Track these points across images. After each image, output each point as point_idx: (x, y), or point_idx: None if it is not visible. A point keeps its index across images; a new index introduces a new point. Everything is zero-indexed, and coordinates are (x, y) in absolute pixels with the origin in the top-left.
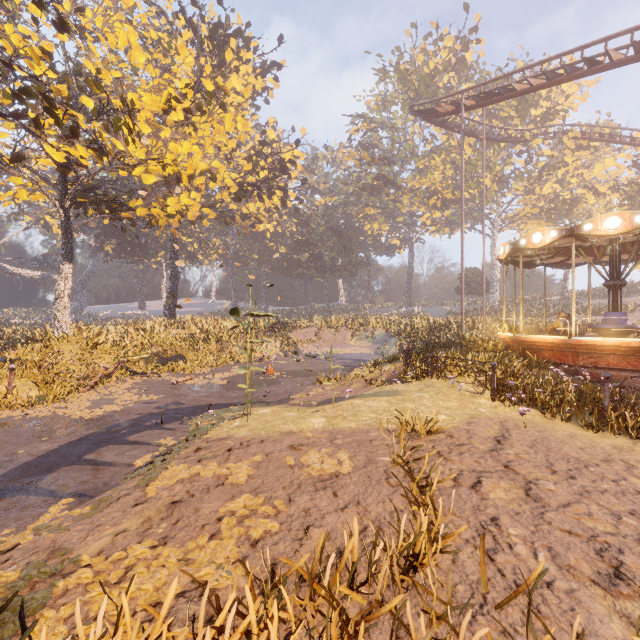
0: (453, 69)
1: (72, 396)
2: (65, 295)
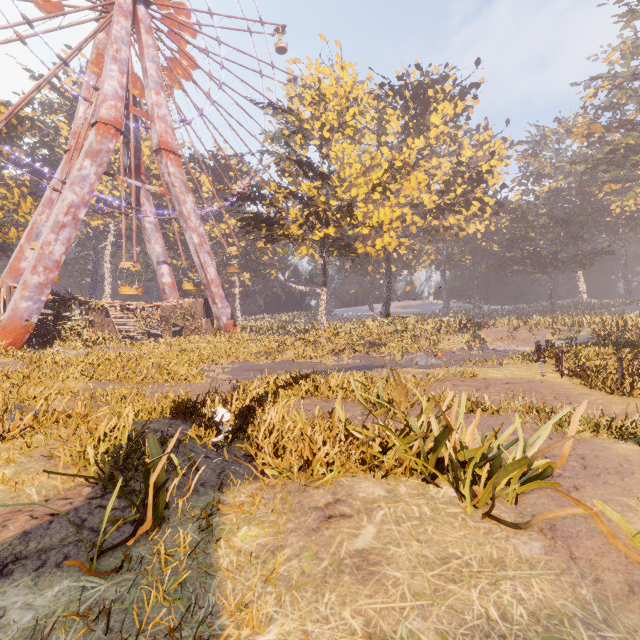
0: None
1: (326, 357)
2: (323, 306)
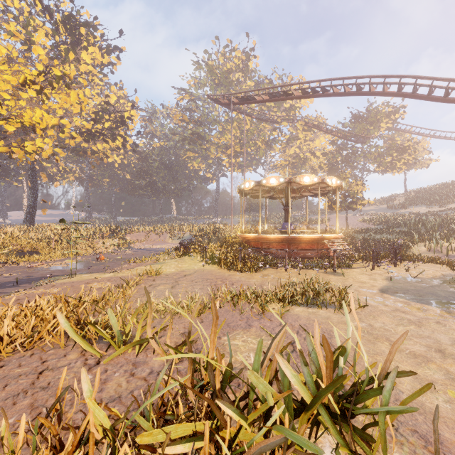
0: (241, 71)
1: None
2: None
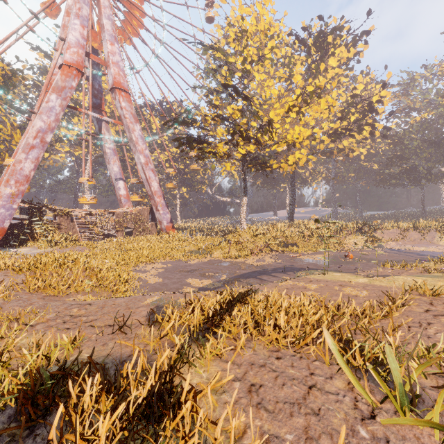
0: None
1: (248, 257)
2: (244, 212)
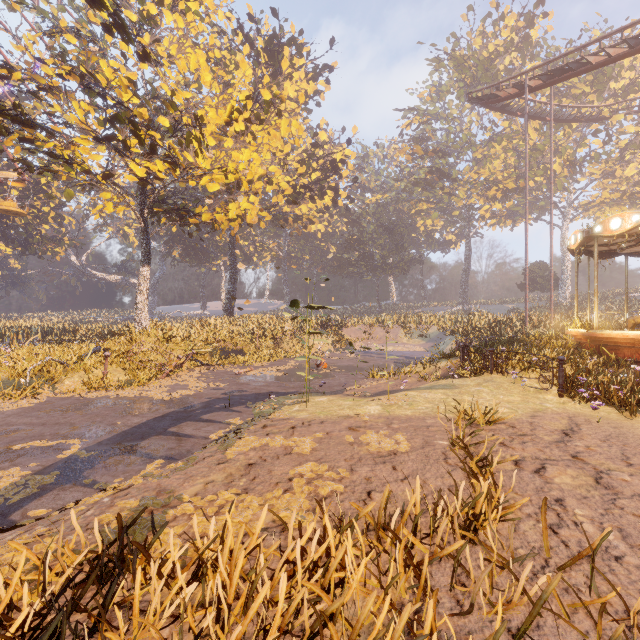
0: (516, 49)
1: (152, 382)
2: (144, 294)
